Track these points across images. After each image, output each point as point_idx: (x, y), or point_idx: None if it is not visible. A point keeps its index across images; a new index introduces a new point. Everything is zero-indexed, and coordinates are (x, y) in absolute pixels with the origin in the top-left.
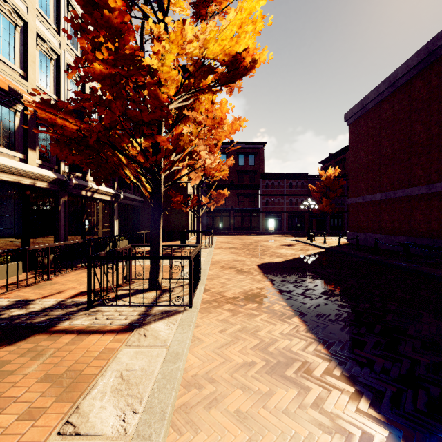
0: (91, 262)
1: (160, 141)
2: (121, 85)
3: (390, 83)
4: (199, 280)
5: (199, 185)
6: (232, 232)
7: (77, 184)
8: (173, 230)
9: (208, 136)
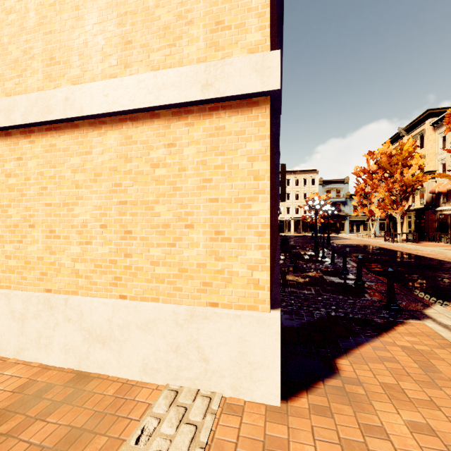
0: None
1: None
2: None
3: None
4: None
5: None
6: None
7: None
8: None
9: None
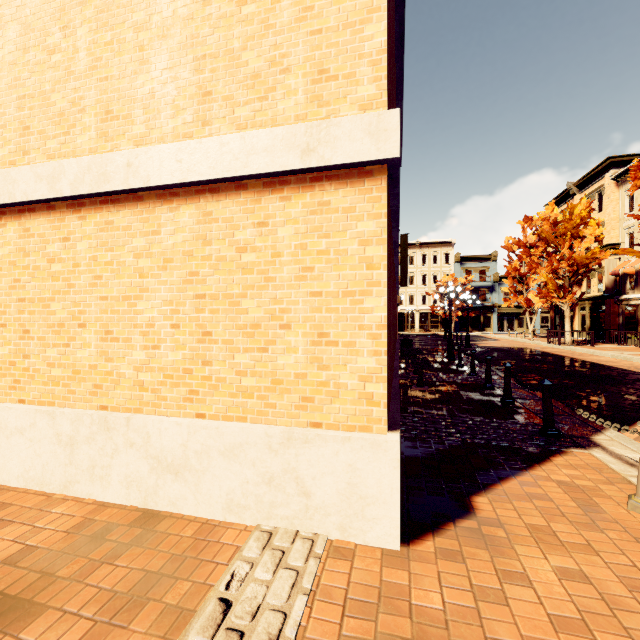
0: None
1: None
2: None
3: None
4: None
5: None
6: None
7: None
8: None
9: None
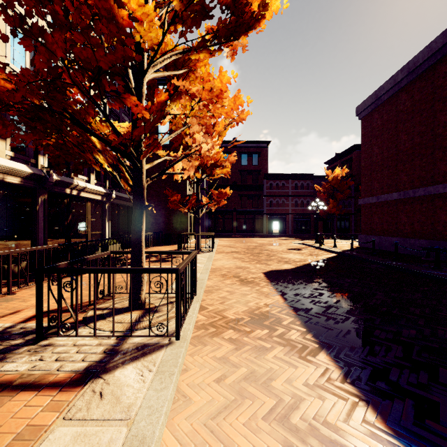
0: (42, 277)
1: (131, 105)
2: (58, 3)
3: (409, 71)
4: (193, 294)
5: (199, 183)
6: (235, 235)
7: (58, 180)
8: (171, 232)
9: (204, 113)
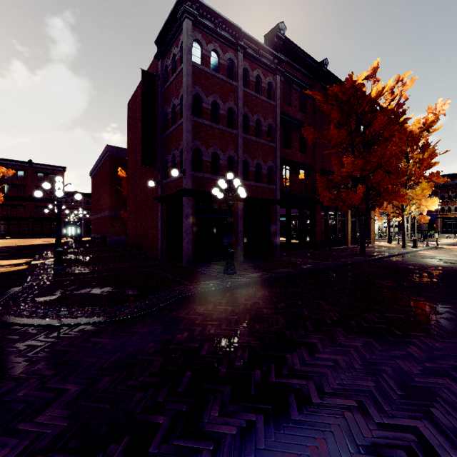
0: None
1: None
2: None
3: (94, 169)
4: None
5: None
6: (29, 237)
7: None
8: None
9: None
